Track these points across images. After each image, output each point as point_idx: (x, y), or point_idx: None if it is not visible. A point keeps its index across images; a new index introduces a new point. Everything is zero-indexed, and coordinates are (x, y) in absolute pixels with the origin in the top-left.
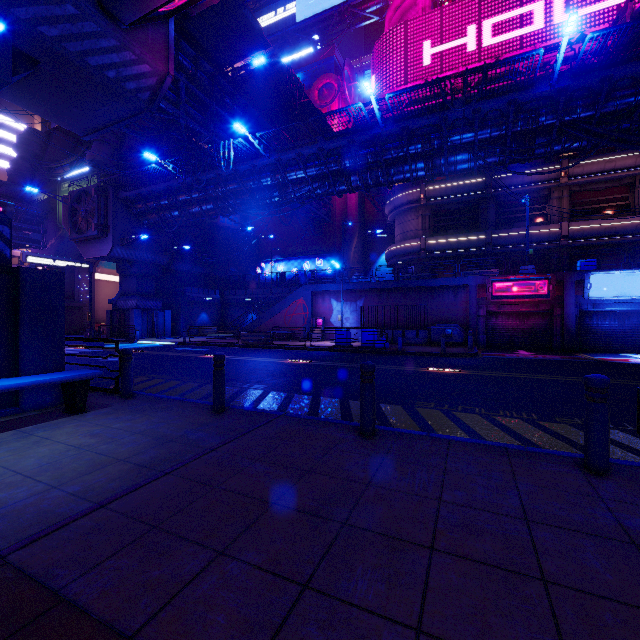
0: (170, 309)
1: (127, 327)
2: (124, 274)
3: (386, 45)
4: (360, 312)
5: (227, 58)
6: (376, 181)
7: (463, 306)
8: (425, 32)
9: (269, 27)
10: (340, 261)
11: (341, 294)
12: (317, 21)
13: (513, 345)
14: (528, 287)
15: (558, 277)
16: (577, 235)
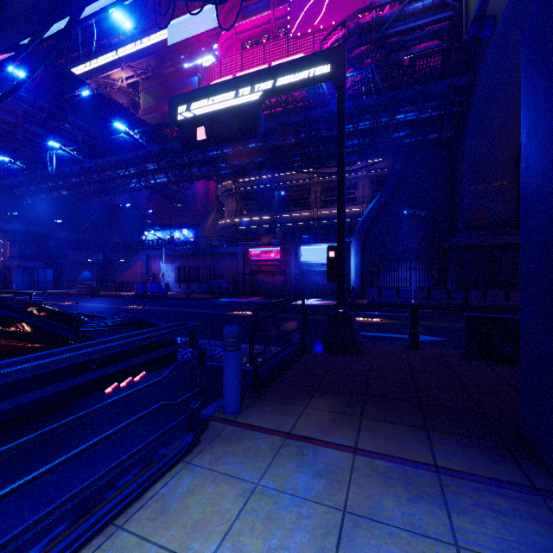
0: (55, 268)
1: (8, 282)
2: (11, 241)
3: (209, 75)
4: (175, 271)
5: (61, 90)
6: (164, 180)
7: (236, 267)
8: (232, 68)
9: (149, 47)
10: (198, 231)
11: (163, 258)
12: (184, 45)
13: (267, 294)
14: (269, 254)
15: (286, 248)
16: (323, 218)
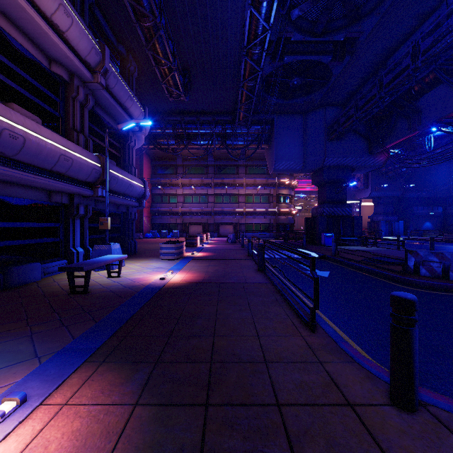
0: (403, 220)
1: (377, 230)
2: (376, 204)
3: None
4: None
5: None
6: None
7: None
8: None
9: None
10: None
11: None
12: None
13: None
14: None
15: None
16: None
